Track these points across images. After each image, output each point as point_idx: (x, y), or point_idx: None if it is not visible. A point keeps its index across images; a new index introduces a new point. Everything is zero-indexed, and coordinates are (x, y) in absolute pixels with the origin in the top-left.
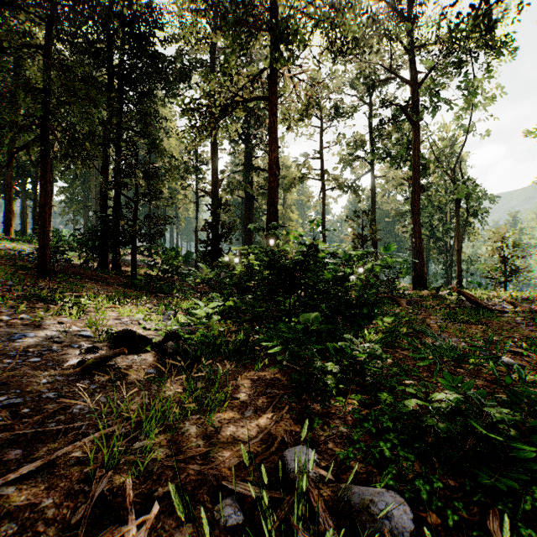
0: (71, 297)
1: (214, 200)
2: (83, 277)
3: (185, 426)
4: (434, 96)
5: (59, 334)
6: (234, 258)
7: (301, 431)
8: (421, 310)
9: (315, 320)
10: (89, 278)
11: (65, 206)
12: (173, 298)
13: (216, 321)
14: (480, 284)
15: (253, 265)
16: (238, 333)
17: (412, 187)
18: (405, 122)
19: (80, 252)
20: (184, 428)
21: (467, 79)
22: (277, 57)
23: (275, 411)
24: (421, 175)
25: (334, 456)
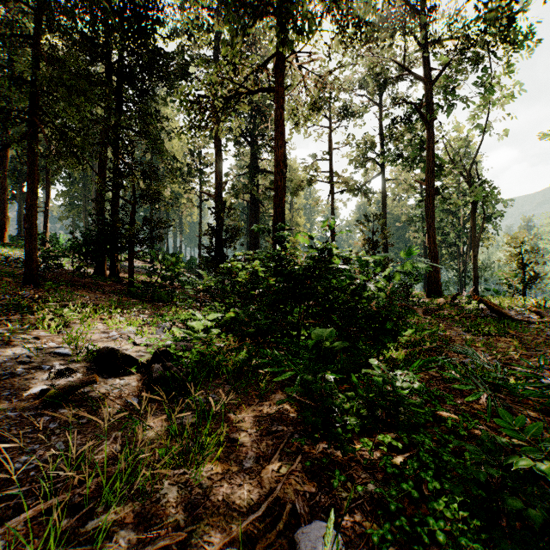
0: (58, 307)
1: (217, 203)
2: (76, 284)
3: (163, 488)
4: (449, 94)
5: (31, 352)
6: (237, 264)
7: (325, 533)
8: (440, 320)
9: (329, 336)
10: (82, 285)
11: (65, 211)
12: (172, 307)
13: (216, 334)
14: (497, 291)
15: (258, 272)
16: (240, 349)
17: (426, 189)
18: (418, 121)
19: (72, 258)
20: (160, 491)
21: (485, 75)
22: (284, 44)
23: (283, 459)
24: (436, 177)
25: (364, 536)
